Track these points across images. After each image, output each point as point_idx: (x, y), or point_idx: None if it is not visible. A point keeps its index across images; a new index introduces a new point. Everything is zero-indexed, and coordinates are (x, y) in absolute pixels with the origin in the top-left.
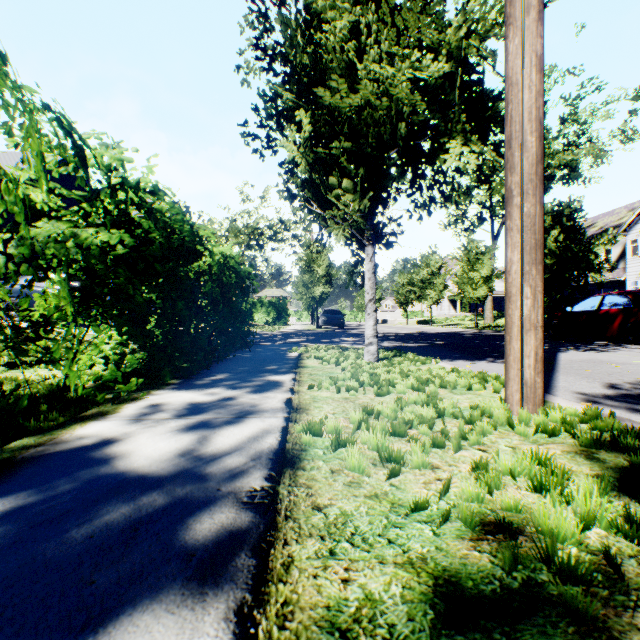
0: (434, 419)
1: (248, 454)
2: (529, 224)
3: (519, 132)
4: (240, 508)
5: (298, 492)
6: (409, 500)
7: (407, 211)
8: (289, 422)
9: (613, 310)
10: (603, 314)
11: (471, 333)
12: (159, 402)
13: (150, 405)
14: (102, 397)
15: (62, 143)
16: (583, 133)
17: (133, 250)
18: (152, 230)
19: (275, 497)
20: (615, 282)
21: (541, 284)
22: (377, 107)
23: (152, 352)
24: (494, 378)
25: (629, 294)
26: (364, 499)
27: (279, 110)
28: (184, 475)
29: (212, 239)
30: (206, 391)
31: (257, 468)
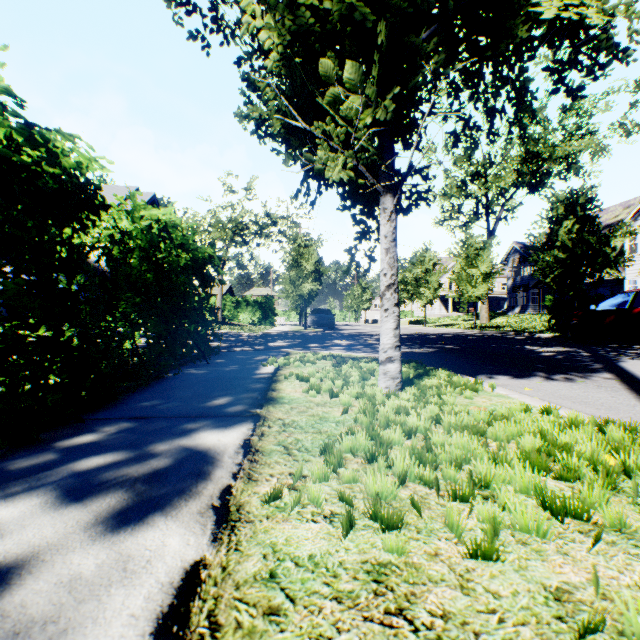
0: None
1: None
2: None
3: None
4: None
5: None
6: None
7: (450, 136)
8: None
9: None
10: (638, 313)
11: (474, 334)
12: None
13: None
14: None
15: None
16: (585, 124)
17: None
18: None
19: None
20: (612, 281)
21: None
22: None
23: None
24: None
25: None
26: None
27: None
28: None
29: (136, 193)
30: None
31: None
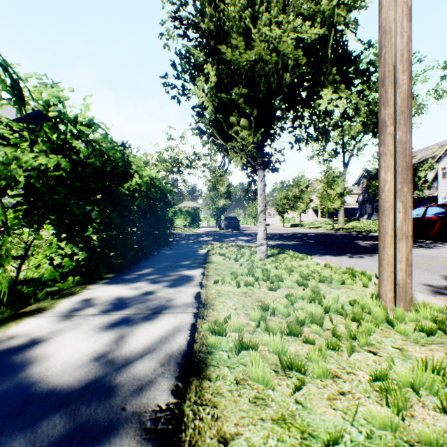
0: (324, 318)
1: (158, 358)
2: (401, 149)
3: (392, 72)
4: (141, 439)
5: (203, 414)
6: (318, 426)
7: (289, 143)
8: (197, 318)
9: (434, 217)
10: (426, 220)
11: (330, 233)
12: (91, 297)
13: (83, 300)
14: (42, 294)
15: (3, 79)
16: None
17: (72, 172)
18: (91, 157)
19: (180, 421)
20: (430, 197)
21: (411, 200)
22: (267, 62)
23: (89, 253)
24: (360, 273)
25: (446, 206)
26: (272, 425)
27: (191, 65)
28: (93, 387)
29: (141, 165)
30: (132, 285)
31: (165, 377)
